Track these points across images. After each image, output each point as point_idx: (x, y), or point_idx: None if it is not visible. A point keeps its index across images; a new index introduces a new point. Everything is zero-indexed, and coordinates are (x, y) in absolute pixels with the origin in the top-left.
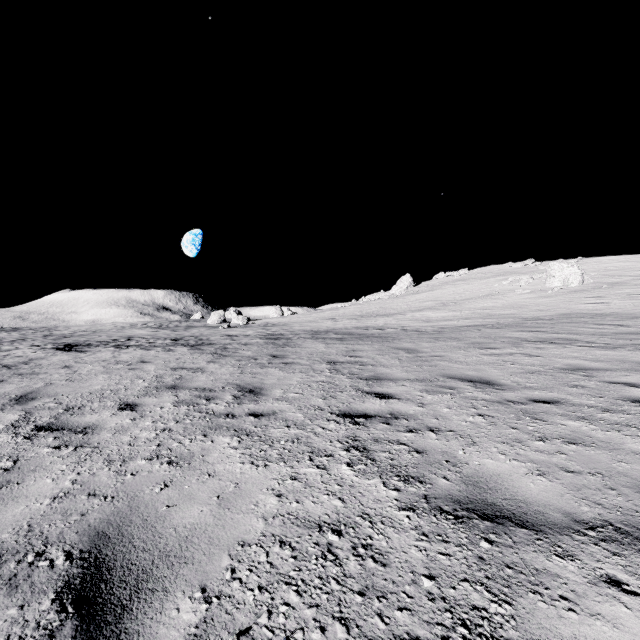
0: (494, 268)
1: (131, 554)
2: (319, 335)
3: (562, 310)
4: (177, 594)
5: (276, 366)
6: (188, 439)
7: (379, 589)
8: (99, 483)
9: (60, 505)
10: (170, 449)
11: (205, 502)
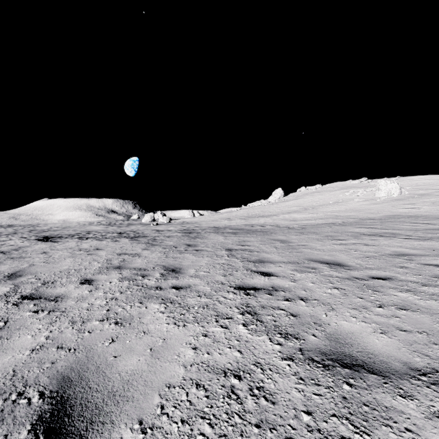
0: (339, 184)
1: (87, 394)
2: (219, 230)
3: (387, 213)
4: (121, 426)
5: (190, 252)
6: (129, 305)
7: (270, 422)
8: (65, 339)
9: (37, 355)
10: (116, 313)
11: (141, 353)
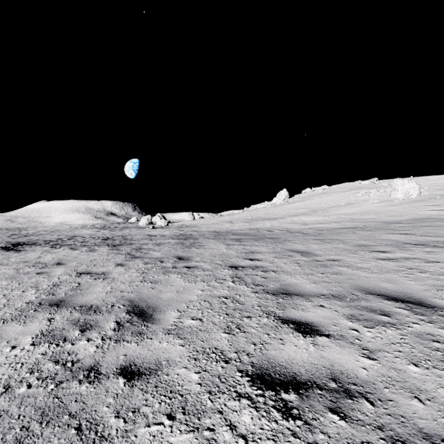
0: (348, 184)
1: None
2: (220, 236)
3: (413, 215)
4: None
5: (179, 271)
6: None
7: None
8: None
9: None
10: None
11: None
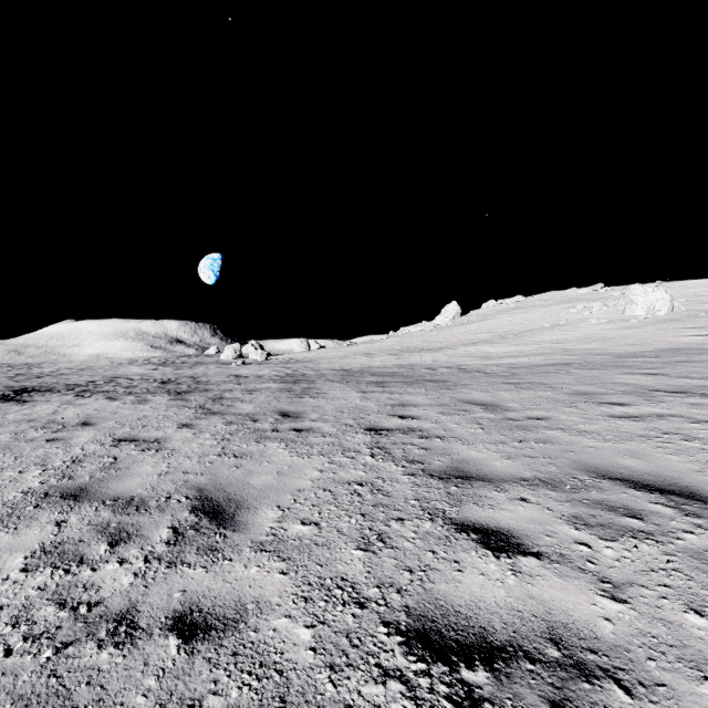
0: (556, 294)
1: None
2: (352, 377)
3: (662, 344)
4: None
5: (282, 437)
6: None
7: None
8: None
9: None
10: None
11: None
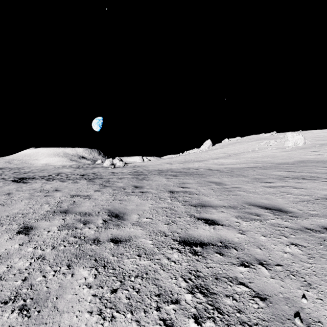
0: (255, 136)
1: None
2: (163, 173)
3: (297, 158)
4: None
5: (136, 194)
6: (53, 271)
7: None
8: None
9: None
10: (31, 286)
11: None
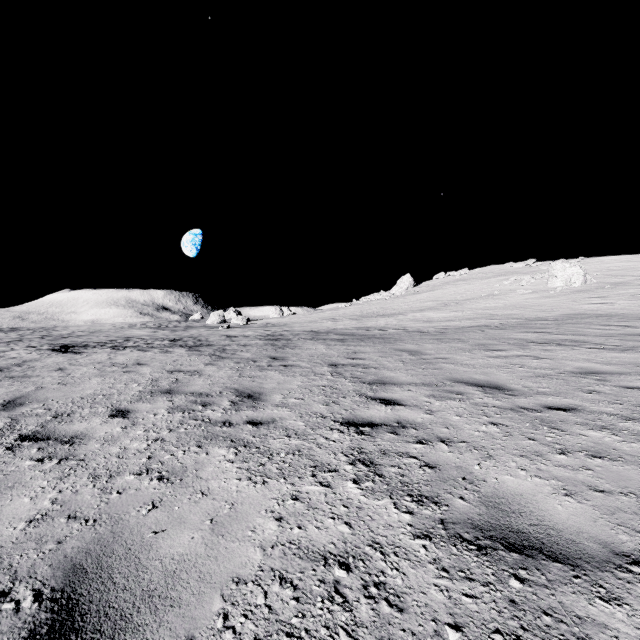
0: (495, 268)
1: (109, 594)
2: (319, 336)
3: (566, 310)
4: None
5: (276, 369)
6: (181, 451)
7: None
8: (81, 503)
9: (35, 530)
10: (161, 462)
11: (197, 527)
